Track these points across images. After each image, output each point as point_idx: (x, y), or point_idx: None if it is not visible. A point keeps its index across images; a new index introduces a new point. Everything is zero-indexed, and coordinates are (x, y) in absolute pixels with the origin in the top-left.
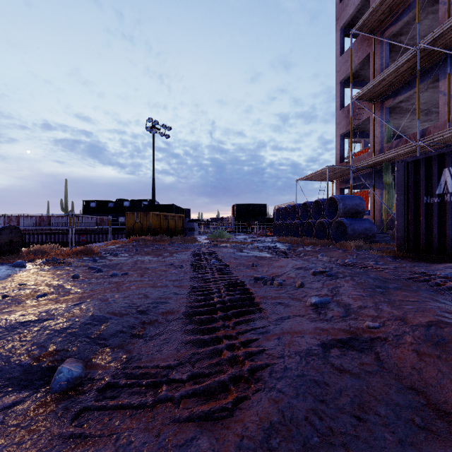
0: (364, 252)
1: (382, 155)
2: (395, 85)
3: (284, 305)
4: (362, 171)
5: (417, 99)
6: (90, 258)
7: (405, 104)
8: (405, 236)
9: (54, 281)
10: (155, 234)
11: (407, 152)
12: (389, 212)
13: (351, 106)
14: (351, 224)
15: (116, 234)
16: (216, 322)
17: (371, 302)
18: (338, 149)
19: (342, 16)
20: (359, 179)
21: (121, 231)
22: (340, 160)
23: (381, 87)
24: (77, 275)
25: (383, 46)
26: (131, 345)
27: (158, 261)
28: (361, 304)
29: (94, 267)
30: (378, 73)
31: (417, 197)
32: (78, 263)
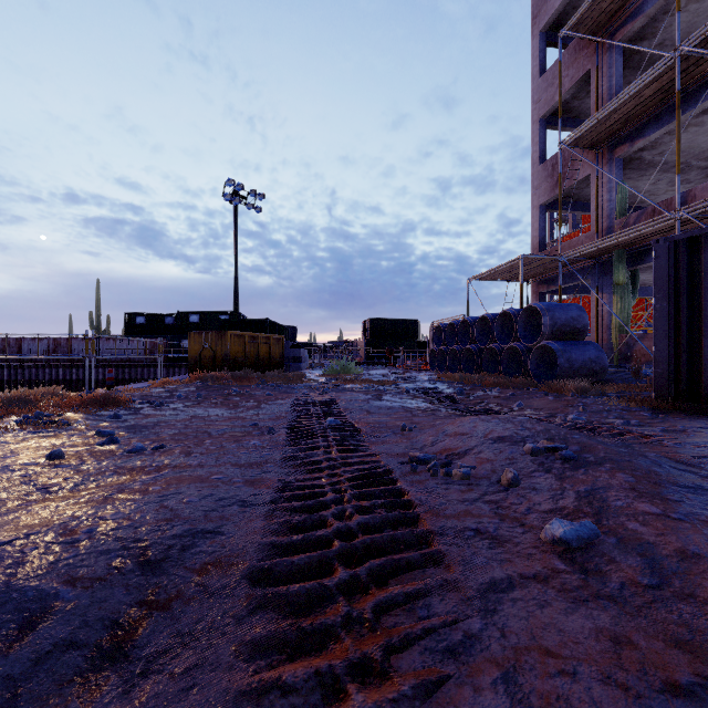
0: (595, 400)
1: (614, 236)
2: (633, 121)
3: (487, 538)
4: (577, 264)
5: (677, 140)
6: (110, 411)
7: (648, 154)
8: (671, 373)
9: (6, 467)
10: (235, 367)
11: (657, 230)
12: (623, 332)
13: (560, 156)
14: (565, 352)
15: (178, 368)
16: (329, 603)
17: (702, 540)
18: (536, 229)
19: (544, 12)
20: (572, 278)
21: (185, 362)
22: (540, 247)
23: (611, 123)
24: (58, 452)
25: (612, 58)
26: (80, 703)
27: (232, 418)
28: (681, 543)
29: (107, 431)
30: (604, 103)
31: (695, 303)
32: (83, 423)
